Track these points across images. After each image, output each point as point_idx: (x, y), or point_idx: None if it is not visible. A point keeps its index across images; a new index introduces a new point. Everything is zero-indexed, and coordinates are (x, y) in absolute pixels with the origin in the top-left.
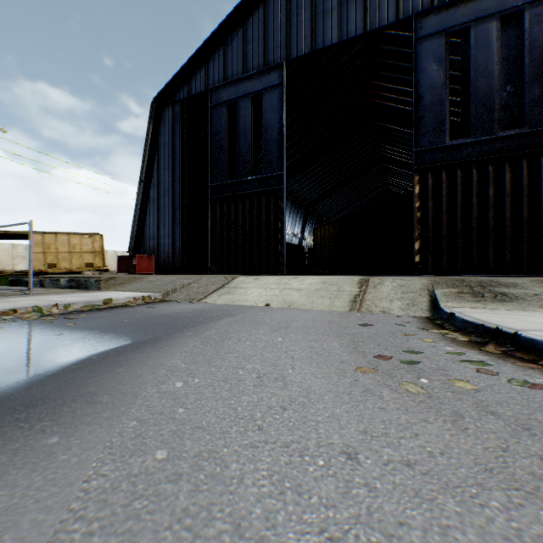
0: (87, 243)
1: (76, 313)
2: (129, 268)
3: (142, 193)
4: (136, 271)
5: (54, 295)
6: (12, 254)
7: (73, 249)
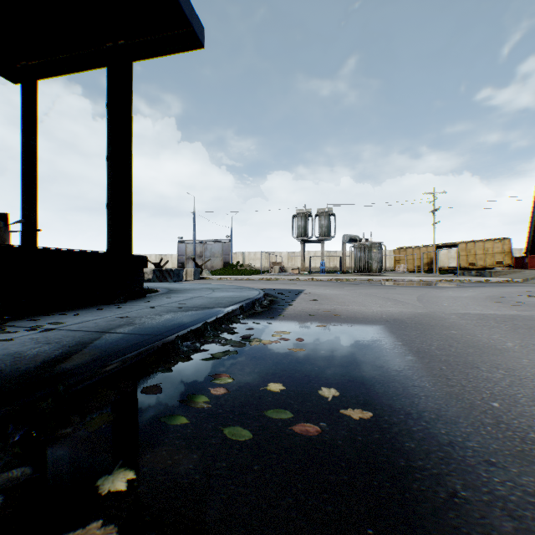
0: (496, 246)
1: (471, 283)
2: (520, 265)
3: (534, 208)
4: (525, 268)
5: (465, 278)
6: (446, 256)
7: (485, 252)
